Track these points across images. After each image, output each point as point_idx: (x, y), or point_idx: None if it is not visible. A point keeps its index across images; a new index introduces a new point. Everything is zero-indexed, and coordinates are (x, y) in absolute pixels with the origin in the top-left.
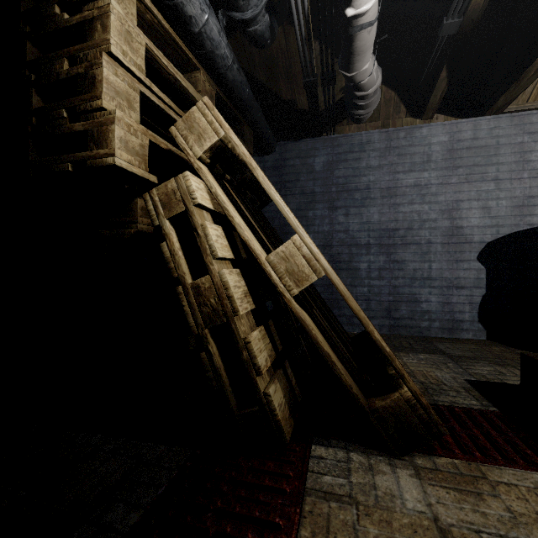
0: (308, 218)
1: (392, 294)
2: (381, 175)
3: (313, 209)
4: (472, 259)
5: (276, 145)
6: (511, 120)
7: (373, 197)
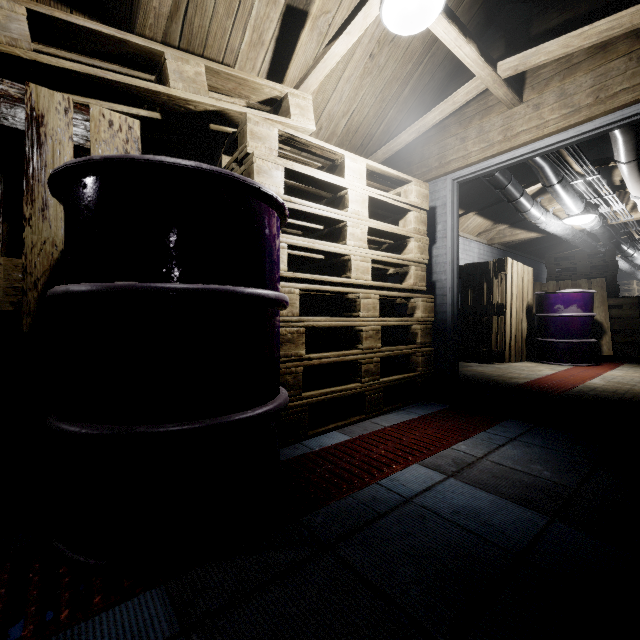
0: None
1: None
2: None
3: None
4: None
5: None
6: None
7: None
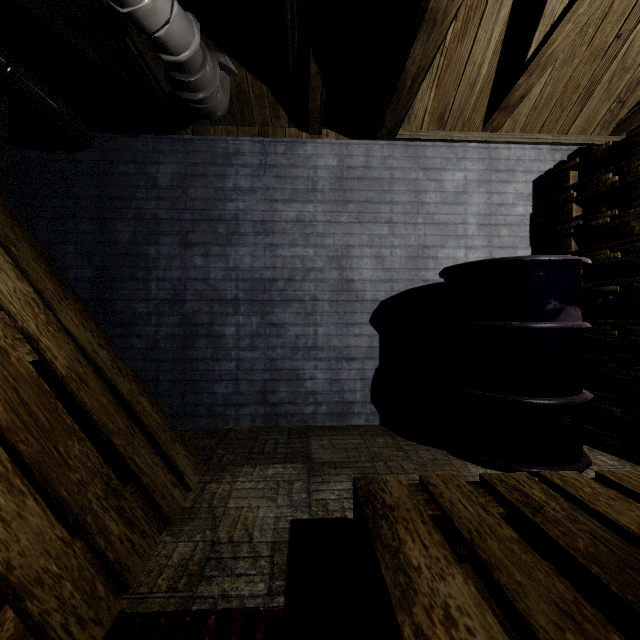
0: (149, 258)
1: (268, 370)
2: (254, 202)
3: (157, 244)
4: (364, 322)
5: (92, 136)
6: (406, 150)
7: (243, 233)
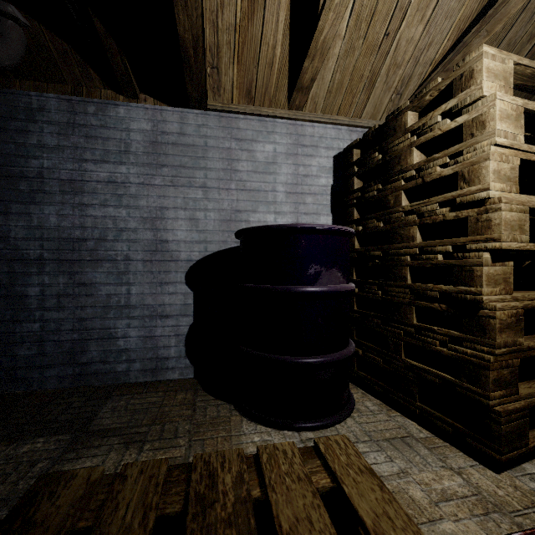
0: None
1: (77, 330)
2: (61, 160)
3: None
4: (178, 281)
5: None
6: (219, 120)
7: (49, 191)
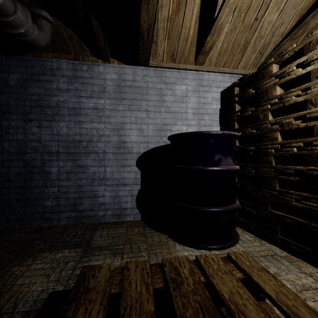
0: (3, 127)
1: (77, 192)
2: (68, 97)
3: (8, 119)
4: (132, 164)
5: None
6: (155, 72)
7: (62, 114)
